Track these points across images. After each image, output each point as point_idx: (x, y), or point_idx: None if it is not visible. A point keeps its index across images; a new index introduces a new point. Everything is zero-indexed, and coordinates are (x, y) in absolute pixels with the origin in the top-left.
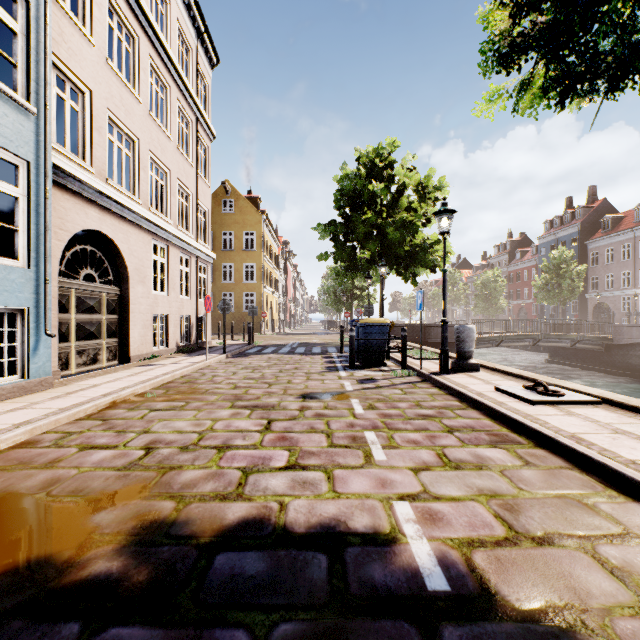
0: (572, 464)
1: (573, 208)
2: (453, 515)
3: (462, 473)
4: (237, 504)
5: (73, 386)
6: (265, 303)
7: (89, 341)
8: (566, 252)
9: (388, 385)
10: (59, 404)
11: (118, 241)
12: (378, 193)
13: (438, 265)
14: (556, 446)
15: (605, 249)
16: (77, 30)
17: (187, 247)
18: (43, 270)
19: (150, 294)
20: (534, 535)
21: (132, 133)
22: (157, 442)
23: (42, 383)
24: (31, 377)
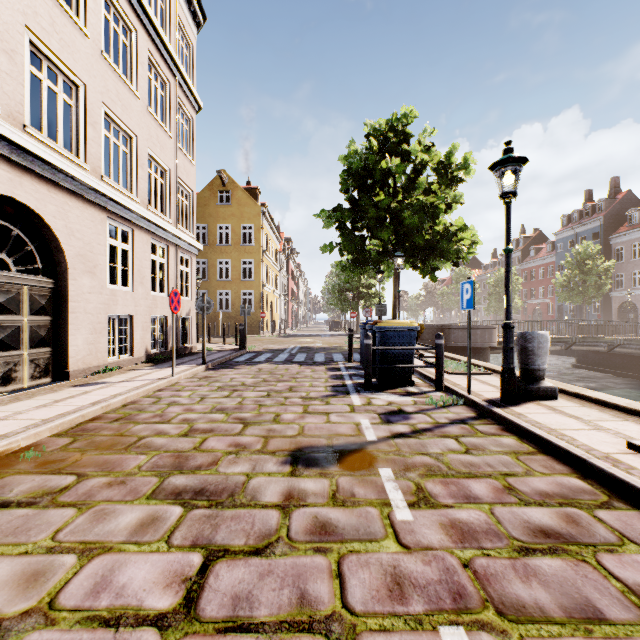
0: None
1: (593, 201)
2: None
3: None
4: None
5: None
6: (265, 302)
7: None
8: (591, 247)
9: (430, 427)
10: None
11: (47, 215)
12: (393, 170)
13: (462, 257)
14: None
15: (632, 244)
16: None
17: (161, 233)
18: None
19: (104, 289)
20: None
21: (73, 74)
22: None
23: None
24: None
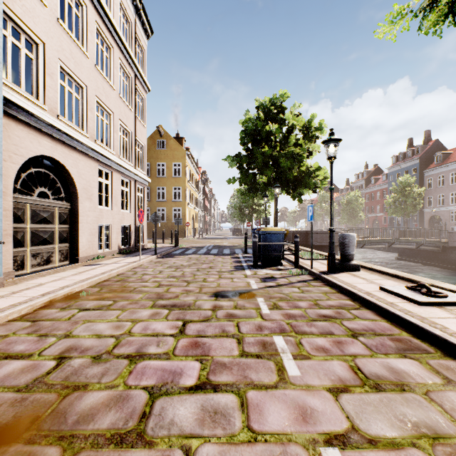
0: None
1: (413, 146)
2: None
3: (385, 397)
4: (134, 453)
5: (21, 285)
6: (188, 216)
7: (43, 246)
8: (410, 178)
9: (286, 283)
10: None
11: (68, 166)
12: (273, 132)
13: (318, 187)
14: None
15: (438, 176)
16: None
17: (127, 172)
18: None
19: (96, 208)
20: None
21: (81, 81)
22: (73, 349)
23: None
24: None
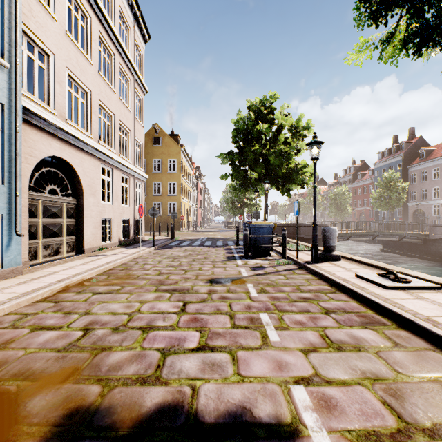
0: (433, 345)
1: (398, 143)
2: (345, 402)
3: (344, 355)
4: (155, 389)
5: (38, 273)
6: (183, 209)
7: (53, 238)
8: (394, 174)
9: (274, 272)
10: (23, 289)
11: (75, 165)
12: (263, 131)
13: (306, 183)
14: (416, 328)
15: (421, 171)
16: (43, 8)
17: (127, 170)
18: (14, 186)
19: (99, 203)
20: (423, 426)
21: (85, 86)
22: (94, 323)
23: (13, 271)
24: (4, 267)
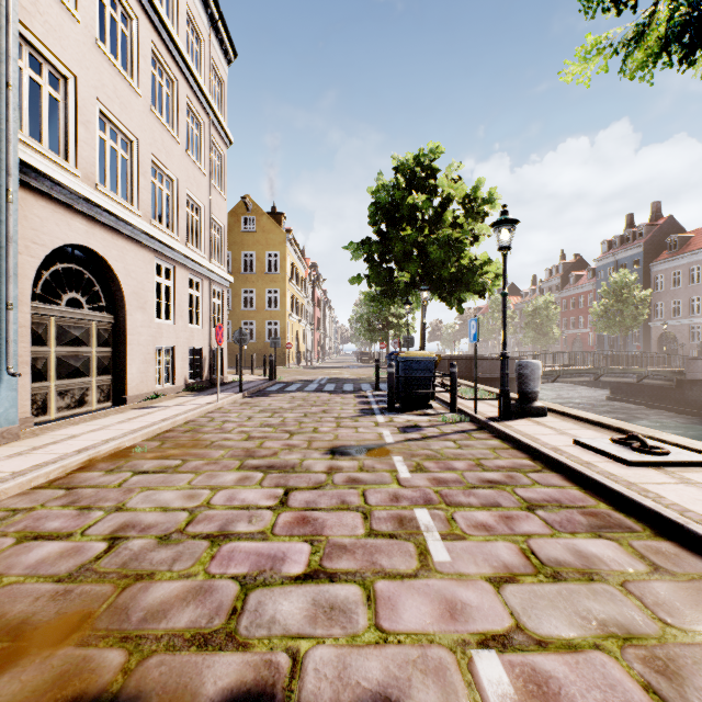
0: None
1: (634, 227)
2: (575, 685)
3: (566, 588)
4: (224, 657)
5: (45, 437)
6: (290, 333)
7: (74, 379)
8: (628, 275)
9: (437, 435)
10: (15, 465)
11: (111, 259)
12: (419, 206)
13: (488, 289)
14: (688, 537)
15: (671, 272)
16: (57, 1)
17: (198, 268)
18: (5, 292)
19: (152, 323)
20: None
21: (129, 131)
22: (129, 527)
23: (3, 435)
24: None
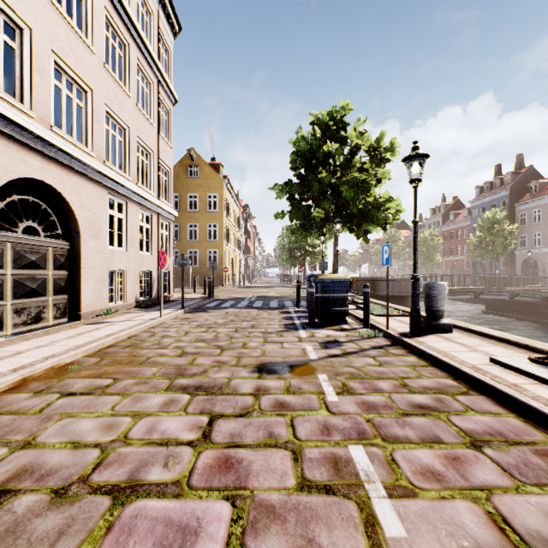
0: None
1: (502, 174)
2: None
3: None
4: None
5: None
6: (227, 259)
7: (31, 299)
8: (499, 213)
9: (356, 351)
10: None
11: (66, 193)
12: (333, 153)
13: (389, 223)
14: None
15: (533, 210)
16: None
17: (147, 204)
18: None
19: (105, 249)
20: None
21: (84, 83)
22: (26, 474)
23: None
24: None
